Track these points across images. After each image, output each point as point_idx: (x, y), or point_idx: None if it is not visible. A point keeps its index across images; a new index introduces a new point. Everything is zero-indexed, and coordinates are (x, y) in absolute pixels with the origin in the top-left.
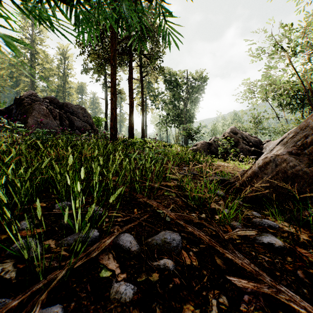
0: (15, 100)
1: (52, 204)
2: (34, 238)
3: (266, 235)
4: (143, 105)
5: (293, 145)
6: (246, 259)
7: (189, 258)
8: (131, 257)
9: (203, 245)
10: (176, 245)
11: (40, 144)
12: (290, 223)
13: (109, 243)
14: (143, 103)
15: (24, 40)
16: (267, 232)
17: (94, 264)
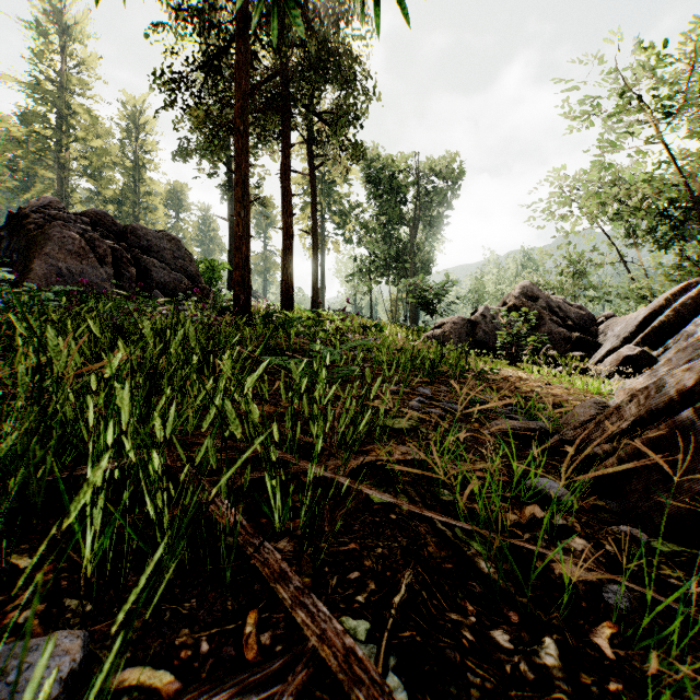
0: (9, 218)
1: None
2: None
3: None
4: (316, 234)
5: None
6: None
7: None
8: None
9: None
10: None
11: None
12: None
13: None
14: (316, 228)
15: (44, 85)
16: None
17: None
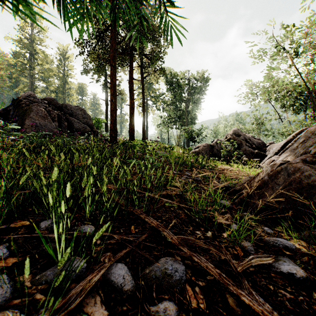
0: (13, 101)
1: (37, 221)
2: (3, 277)
3: (284, 261)
4: (144, 107)
5: (304, 151)
6: (267, 303)
7: (194, 297)
8: (123, 299)
9: (211, 276)
10: (179, 278)
11: (26, 151)
12: (307, 242)
13: (98, 278)
14: (144, 104)
15: (23, 40)
16: (283, 255)
17: (76, 313)
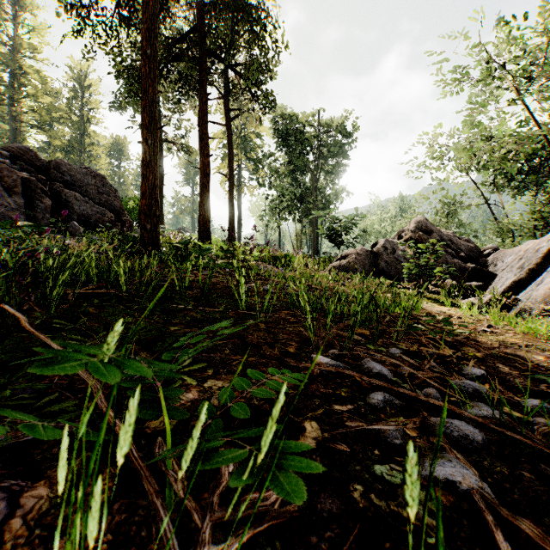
0: None
1: None
2: None
3: None
4: (232, 176)
5: None
6: None
7: None
8: None
9: None
10: None
11: None
12: None
13: None
14: (232, 171)
15: None
16: None
17: None
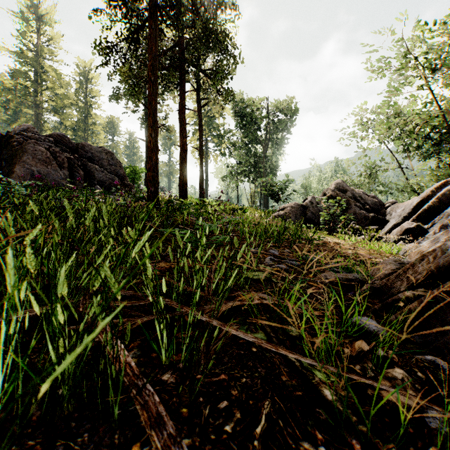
0: (0, 138)
1: None
2: None
3: None
4: (202, 149)
5: None
6: None
7: None
8: None
9: None
10: None
11: None
12: None
13: None
14: (202, 145)
15: (26, 53)
16: None
17: None
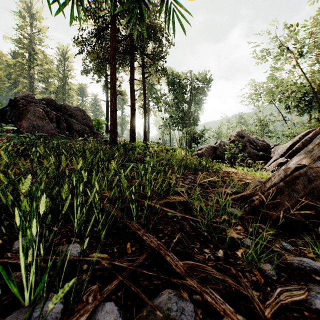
0: (10, 102)
1: (13, 239)
2: None
3: (316, 292)
4: (145, 108)
5: None
6: None
7: None
8: None
9: None
10: None
11: (4, 154)
12: None
13: None
14: (145, 105)
15: (22, 40)
16: (312, 282)
17: None
